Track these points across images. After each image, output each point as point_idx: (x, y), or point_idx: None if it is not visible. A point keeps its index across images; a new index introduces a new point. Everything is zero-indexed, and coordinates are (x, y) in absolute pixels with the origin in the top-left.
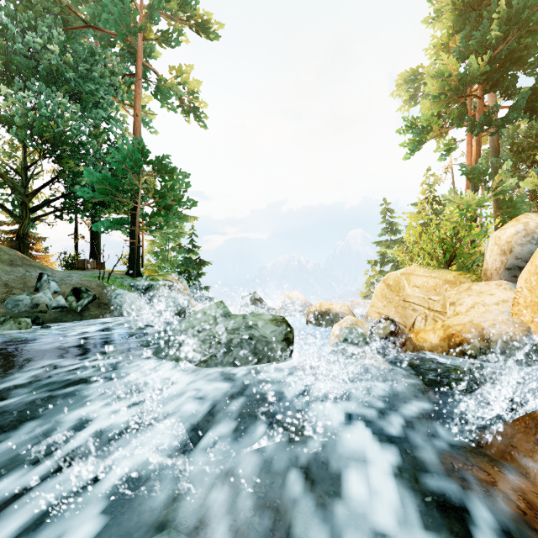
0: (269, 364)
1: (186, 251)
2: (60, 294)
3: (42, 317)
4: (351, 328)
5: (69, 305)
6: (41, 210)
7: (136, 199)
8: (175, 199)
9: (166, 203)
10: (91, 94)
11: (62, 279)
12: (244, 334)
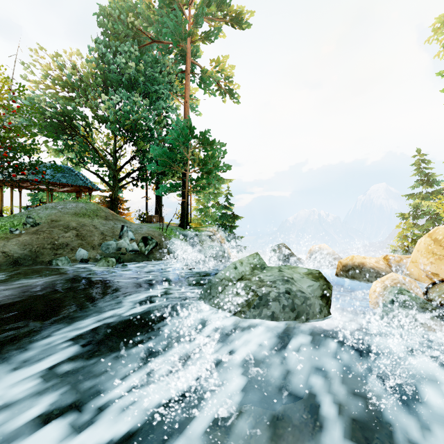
0: (308, 321)
1: (222, 208)
2: (135, 241)
3: (123, 257)
4: (400, 288)
5: (140, 249)
6: (125, 181)
7: (186, 168)
8: (214, 165)
9: (207, 168)
10: (155, 92)
11: (136, 230)
12: (281, 288)
